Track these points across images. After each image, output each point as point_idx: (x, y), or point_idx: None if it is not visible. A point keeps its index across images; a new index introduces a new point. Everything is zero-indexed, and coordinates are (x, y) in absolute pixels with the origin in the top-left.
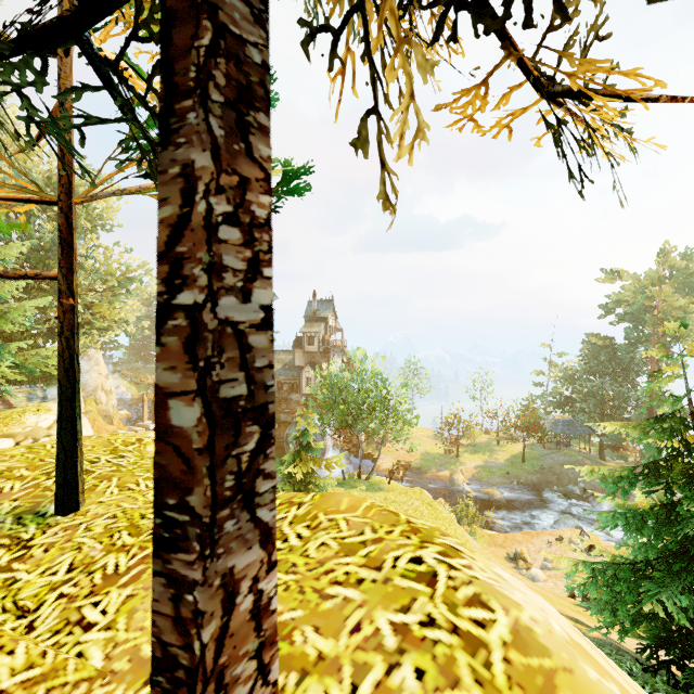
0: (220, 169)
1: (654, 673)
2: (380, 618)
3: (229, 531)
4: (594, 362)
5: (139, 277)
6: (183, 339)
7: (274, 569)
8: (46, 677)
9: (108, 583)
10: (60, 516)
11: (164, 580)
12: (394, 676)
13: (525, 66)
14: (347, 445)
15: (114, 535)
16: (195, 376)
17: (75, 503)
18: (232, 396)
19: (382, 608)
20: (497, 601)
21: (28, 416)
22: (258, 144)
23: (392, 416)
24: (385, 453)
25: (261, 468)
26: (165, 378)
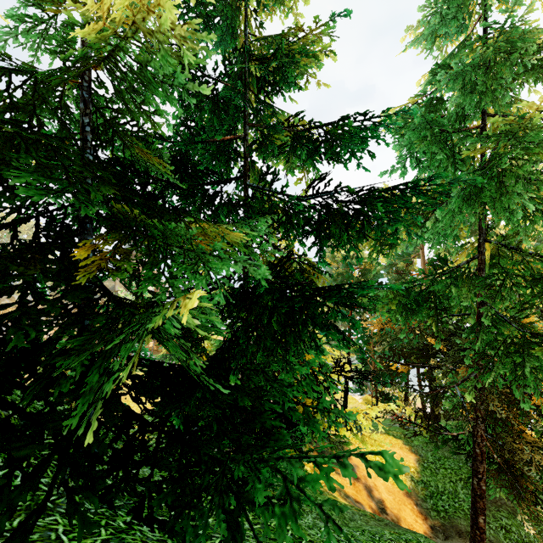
0: None
1: None
2: None
3: None
4: None
5: None
6: None
7: None
8: None
9: None
10: None
11: None
12: None
13: None
14: (156, 347)
15: None
16: None
17: None
18: None
19: None
20: None
21: None
22: None
23: None
24: None
25: None
26: None
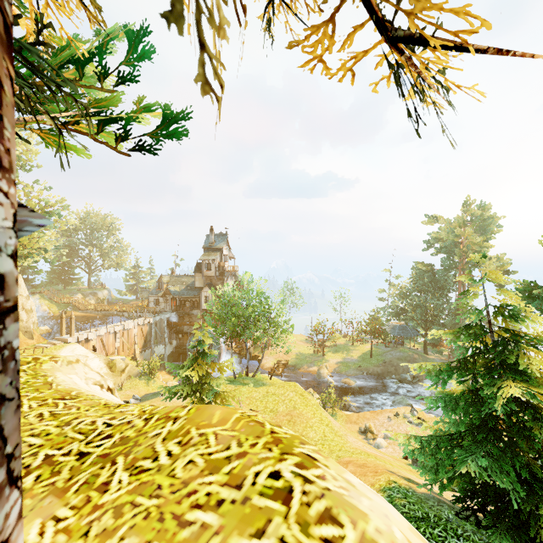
0: None
1: (464, 518)
2: None
3: None
4: (420, 283)
5: (57, 211)
6: None
7: None
8: None
9: None
10: None
11: None
12: None
13: (370, 5)
14: (238, 349)
15: None
16: None
17: None
18: None
19: (237, 534)
20: (346, 514)
21: None
22: None
23: (272, 326)
24: (268, 355)
25: None
26: None
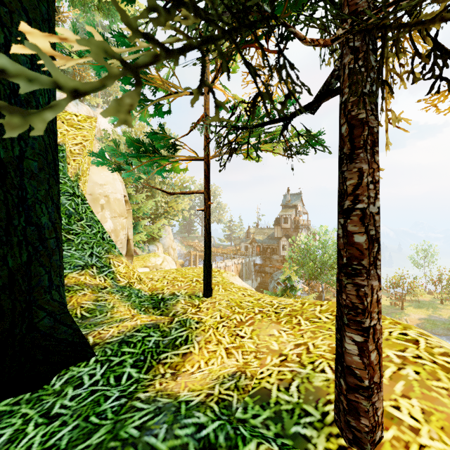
0: (369, 168)
1: None
2: (387, 352)
3: (372, 273)
4: None
5: (189, 186)
6: (359, 218)
7: (380, 290)
8: (239, 347)
9: (241, 324)
10: (205, 298)
11: (352, 285)
12: (402, 371)
13: None
14: (311, 291)
15: (232, 307)
16: (364, 228)
17: (210, 293)
18: (372, 234)
19: (388, 349)
20: None
21: (151, 258)
22: (376, 157)
23: None
24: None
25: (378, 257)
26: (352, 229)
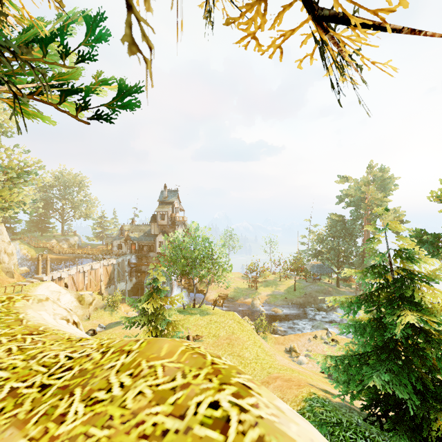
0: None
1: (370, 422)
2: None
3: None
4: (334, 230)
5: (34, 171)
6: None
7: None
8: None
9: None
10: None
11: None
12: None
13: None
14: (187, 285)
15: None
16: None
17: None
18: None
19: None
20: (277, 441)
21: None
22: None
23: (215, 266)
24: (211, 289)
25: None
26: None
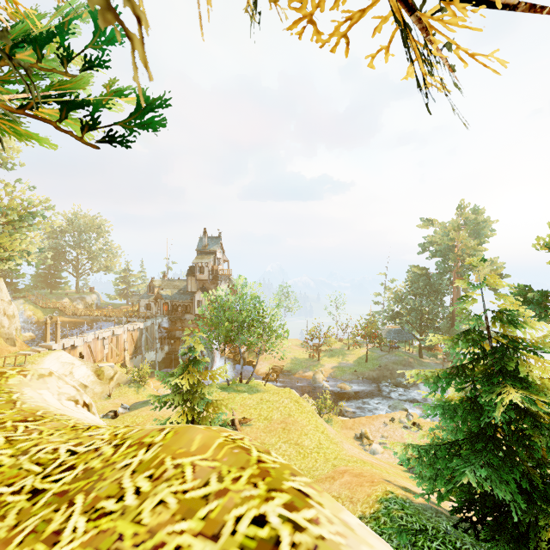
0: None
1: (462, 529)
2: None
3: None
4: (416, 286)
5: (41, 212)
6: None
7: None
8: None
9: None
10: None
11: None
12: None
13: None
14: (232, 354)
15: None
16: None
17: None
18: None
19: None
20: None
21: None
22: None
23: (267, 331)
24: (263, 360)
25: None
26: None
